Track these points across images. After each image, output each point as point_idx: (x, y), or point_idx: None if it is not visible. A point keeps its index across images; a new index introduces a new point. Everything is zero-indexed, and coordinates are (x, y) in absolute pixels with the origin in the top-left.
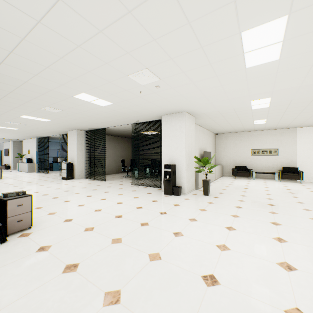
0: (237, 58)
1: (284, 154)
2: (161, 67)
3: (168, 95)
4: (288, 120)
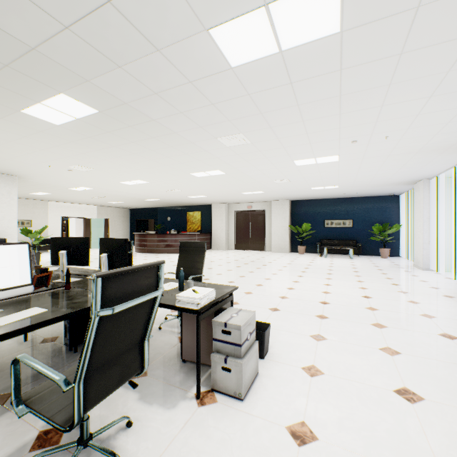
0: (125, 181)
1: (38, 226)
2: (101, 171)
3: (56, 172)
4: (63, 196)
